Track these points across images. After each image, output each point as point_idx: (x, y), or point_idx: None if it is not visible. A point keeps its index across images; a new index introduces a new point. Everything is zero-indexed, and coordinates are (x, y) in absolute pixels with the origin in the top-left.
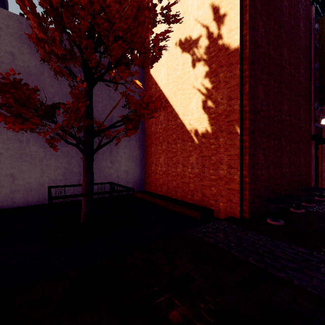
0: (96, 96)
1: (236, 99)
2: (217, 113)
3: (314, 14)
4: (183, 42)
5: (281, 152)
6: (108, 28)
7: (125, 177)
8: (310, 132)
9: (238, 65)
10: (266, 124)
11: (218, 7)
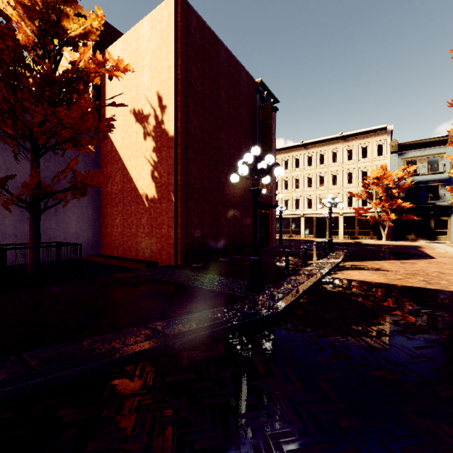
0: None
1: (172, 175)
2: (161, 183)
3: (258, 101)
4: (137, 113)
5: (218, 216)
6: (57, 122)
7: (74, 240)
8: None
9: (174, 149)
10: (201, 194)
11: (162, 98)
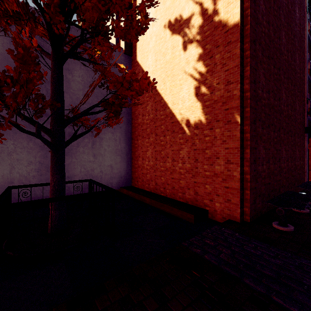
0: (77, 83)
1: (236, 83)
2: (212, 100)
3: (307, 3)
4: (173, 23)
5: (279, 145)
6: None
7: (109, 172)
8: (303, 124)
9: (239, 43)
10: (267, 114)
11: None
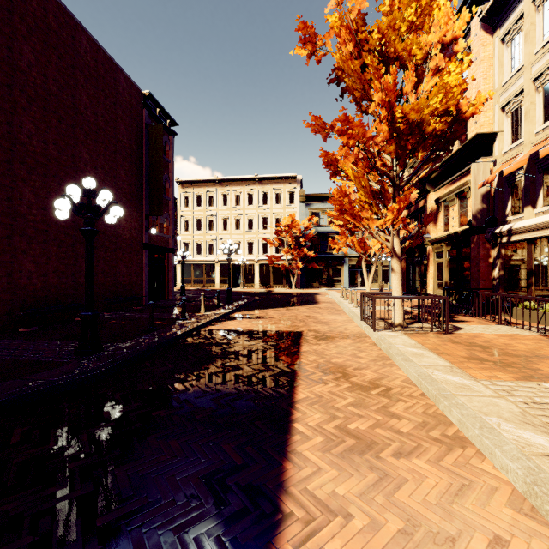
0: None
1: None
2: None
3: (146, 119)
4: None
5: (75, 260)
6: None
7: None
8: (140, 240)
9: None
10: (42, 229)
11: None
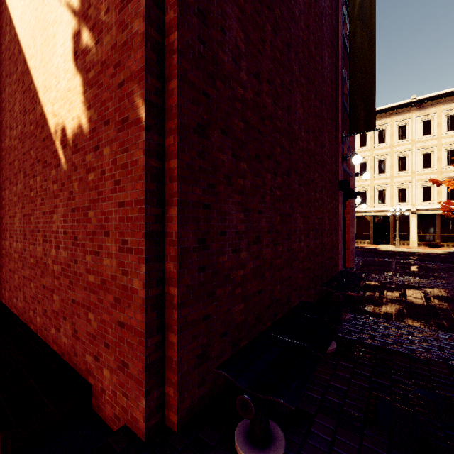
0: None
1: None
2: (98, 63)
3: None
4: None
5: (289, 205)
6: None
7: None
8: (337, 176)
9: None
10: (253, 126)
11: None
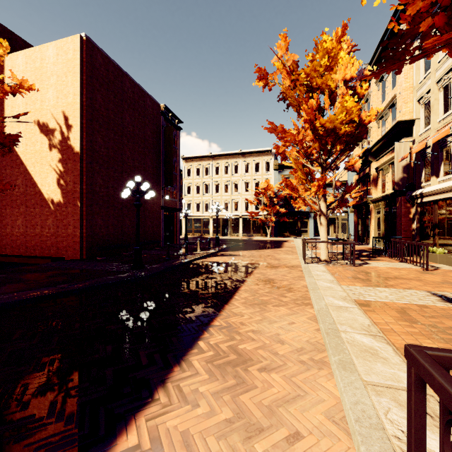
0: None
1: (78, 184)
2: (67, 190)
3: (162, 122)
4: (42, 125)
5: (122, 218)
6: None
7: None
8: (158, 204)
9: (79, 163)
10: (106, 200)
11: (68, 118)
